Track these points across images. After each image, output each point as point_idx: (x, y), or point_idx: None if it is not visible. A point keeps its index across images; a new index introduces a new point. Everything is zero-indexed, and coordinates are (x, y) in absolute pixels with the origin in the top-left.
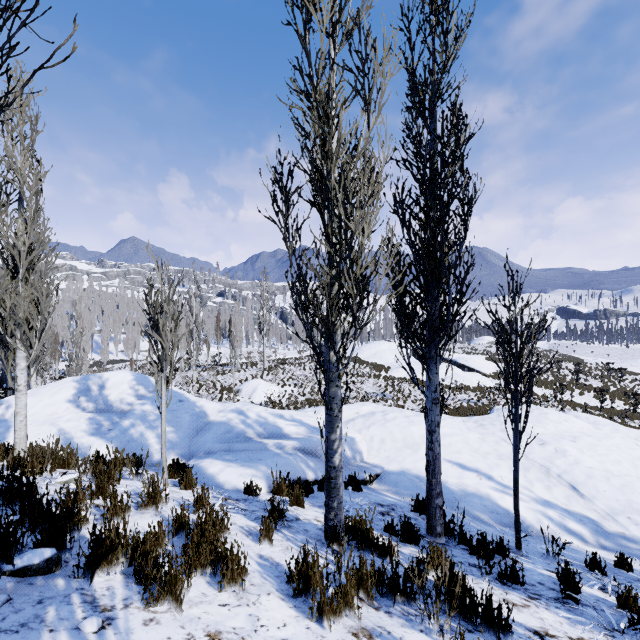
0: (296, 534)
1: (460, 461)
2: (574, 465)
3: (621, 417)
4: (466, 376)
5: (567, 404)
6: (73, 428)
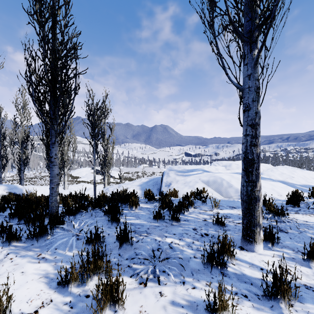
0: None
1: None
2: None
3: None
4: None
5: None
6: None
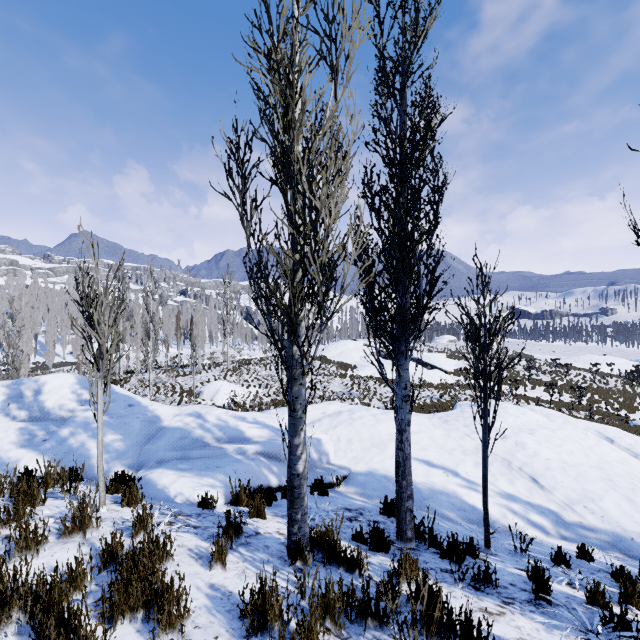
0: (255, 552)
1: (427, 458)
2: (533, 457)
3: (568, 409)
4: (429, 373)
5: (521, 398)
6: None
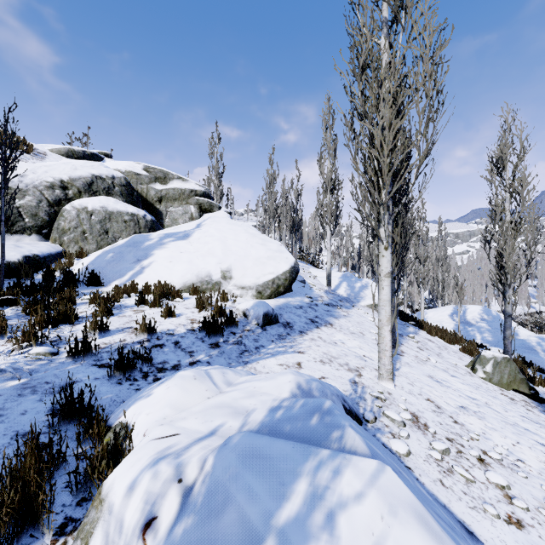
0: None
1: None
2: None
3: None
4: None
5: None
6: (447, 326)
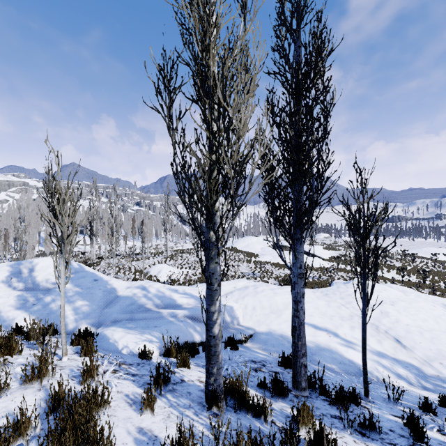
0: (179, 398)
1: (313, 322)
2: (396, 323)
3: (416, 287)
4: (311, 260)
5: (380, 278)
6: (2, 304)
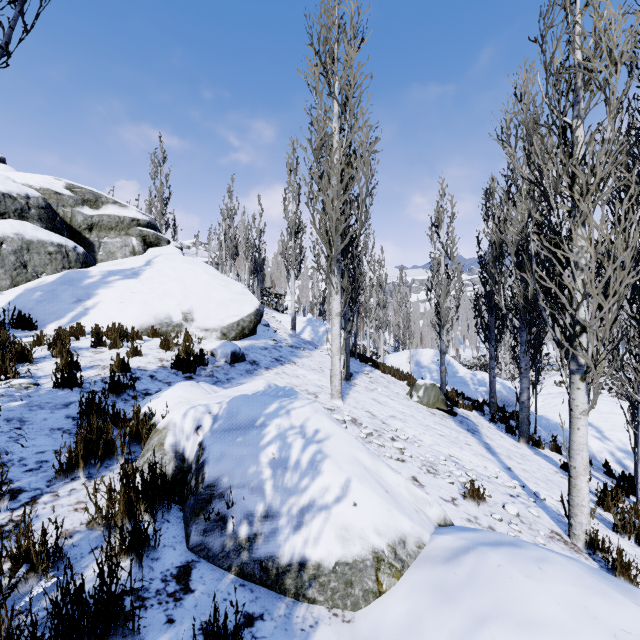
0: None
1: (593, 422)
2: None
3: None
4: None
5: None
6: (404, 369)
